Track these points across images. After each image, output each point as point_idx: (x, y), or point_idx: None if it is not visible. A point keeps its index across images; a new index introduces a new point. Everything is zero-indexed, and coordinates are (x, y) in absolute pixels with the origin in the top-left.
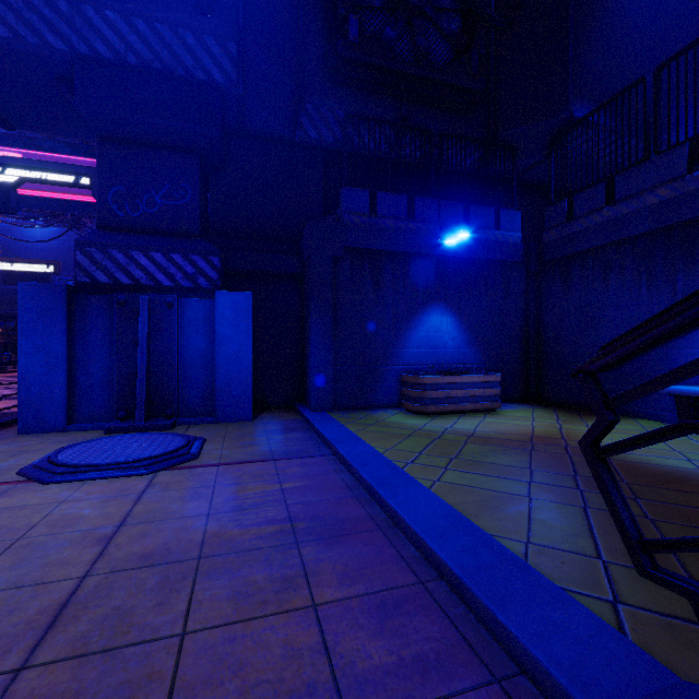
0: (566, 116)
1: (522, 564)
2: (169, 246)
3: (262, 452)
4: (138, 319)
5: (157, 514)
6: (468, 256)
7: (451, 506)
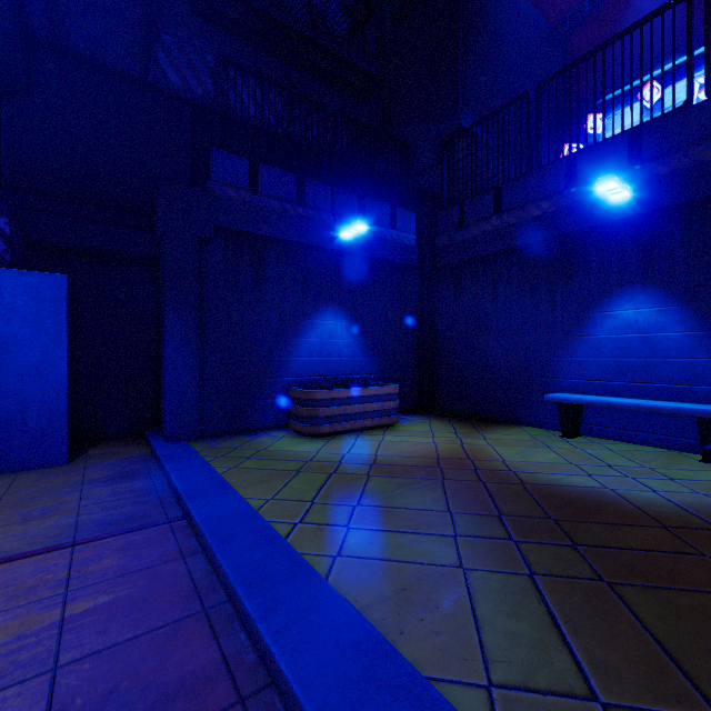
0: (456, 123)
1: None
2: None
3: (58, 529)
4: None
5: None
6: (364, 253)
7: (363, 617)
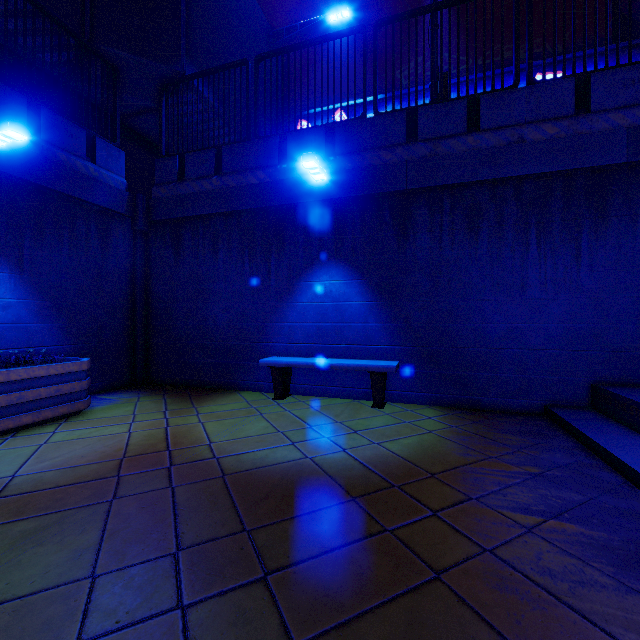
0: (178, 70)
1: None
2: None
3: None
4: None
5: None
6: (36, 180)
7: None
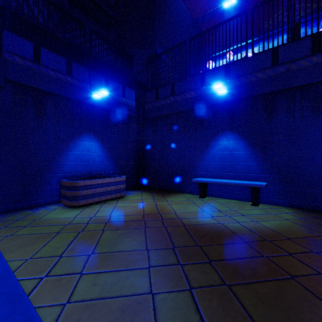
0: (154, 51)
1: None
2: None
3: None
4: None
5: None
6: (107, 108)
7: None
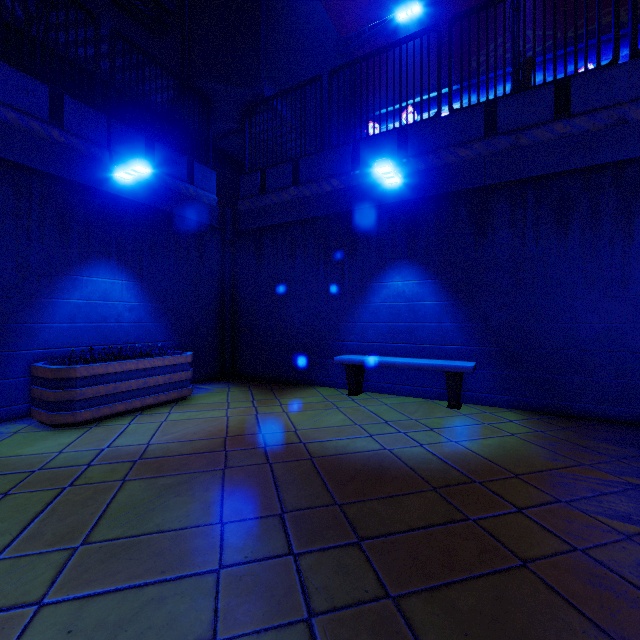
0: (259, 93)
1: None
2: None
3: None
4: None
5: None
6: (152, 204)
7: None
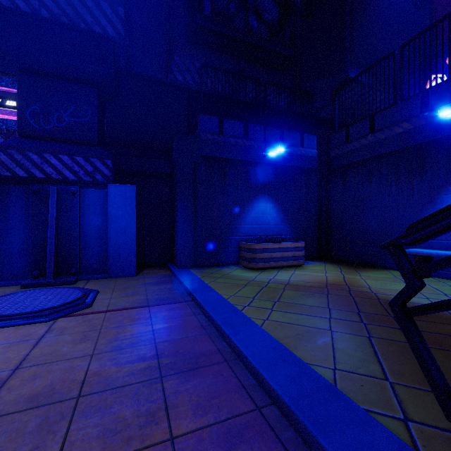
0: (344, 76)
1: (334, 389)
2: (74, 151)
3: (140, 300)
4: (48, 203)
5: (50, 357)
6: (283, 164)
7: (278, 340)
